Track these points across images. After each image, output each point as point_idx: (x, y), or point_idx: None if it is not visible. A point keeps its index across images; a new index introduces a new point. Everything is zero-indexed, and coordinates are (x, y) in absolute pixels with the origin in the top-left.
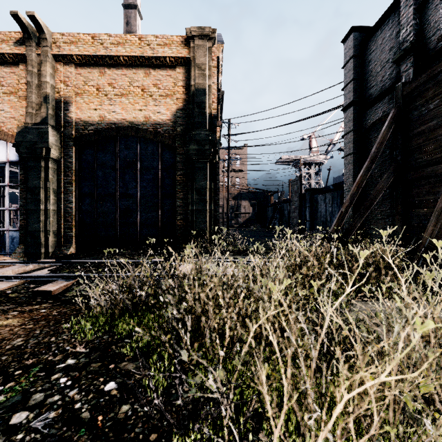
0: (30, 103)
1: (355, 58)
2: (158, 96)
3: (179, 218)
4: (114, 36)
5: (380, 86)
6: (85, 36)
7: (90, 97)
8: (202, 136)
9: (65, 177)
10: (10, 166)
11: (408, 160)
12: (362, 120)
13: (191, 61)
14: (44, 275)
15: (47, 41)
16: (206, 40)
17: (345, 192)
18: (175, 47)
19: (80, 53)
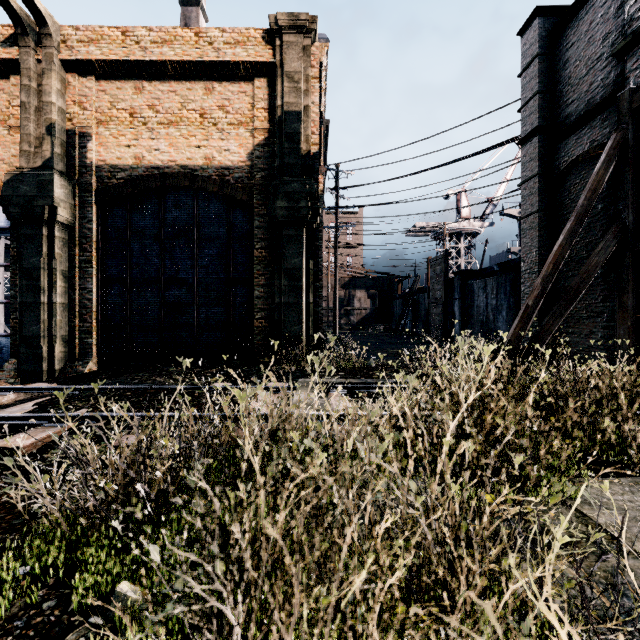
0: (26, 136)
1: (541, 58)
2: (226, 124)
3: (258, 316)
4: (158, 30)
5: (585, 100)
6: (111, 30)
7: (121, 127)
8: (295, 186)
9: (82, 253)
10: (7, 238)
11: None
12: (553, 158)
13: (278, 67)
14: (19, 415)
15: (53, 38)
16: (302, 34)
17: (524, 274)
18: (252, 46)
19: (104, 57)
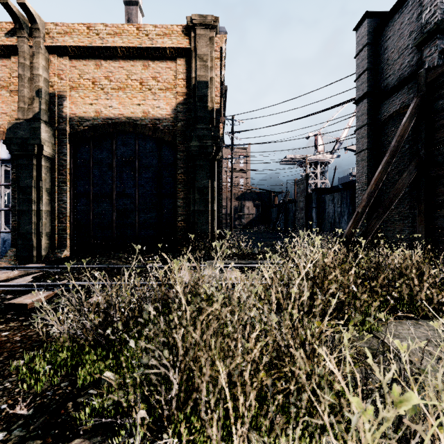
0: (22, 97)
1: (369, 46)
2: (157, 89)
3: (179, 219)
4: (111, 26)
5: (397, 75)
6: (80, 26)
7: (86, 91)
8: (204, 131)
9: (60, 176)
10: (6, 166)
11: (432, 155)
12: (376, 113)
13: (192, 51)
14: (24, 283)
15: (40, 31)
16: (208, 29)
17: (358, 191)
18: (175, 37)
19: (74, 44)
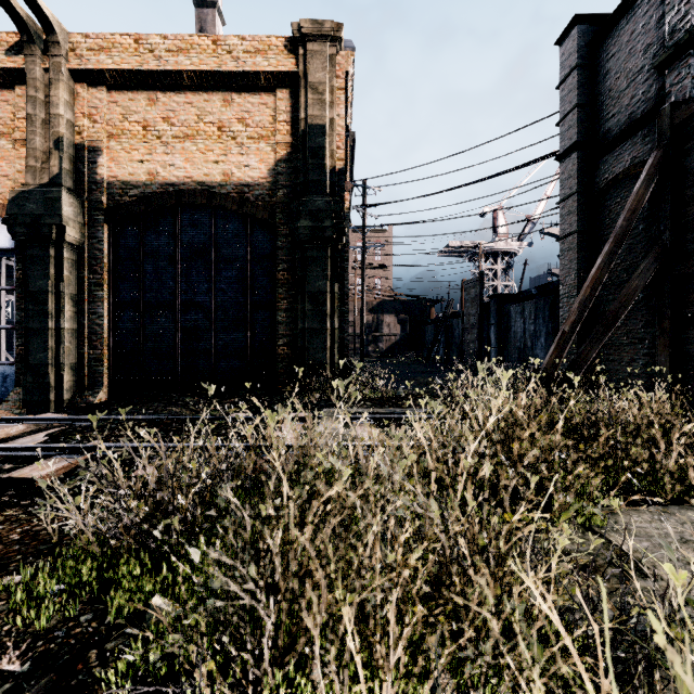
0: (32, 150)
1: (580, 69)
2: (246, 138)
3: (280, 343)
4: (173, 38)
5: (626, 115)
6: (123, 38)
7: (133, 141)
8: (319, 204)
9: (92, 275)
10: (9, 259)
11: (683, 240)
12: (592, 175)
13: (301, 78)
14: (32, 446)
15: (61, 46)
16: (326, 43)
17: (563, 298)
18: (273, 55)
19: (115, 67)
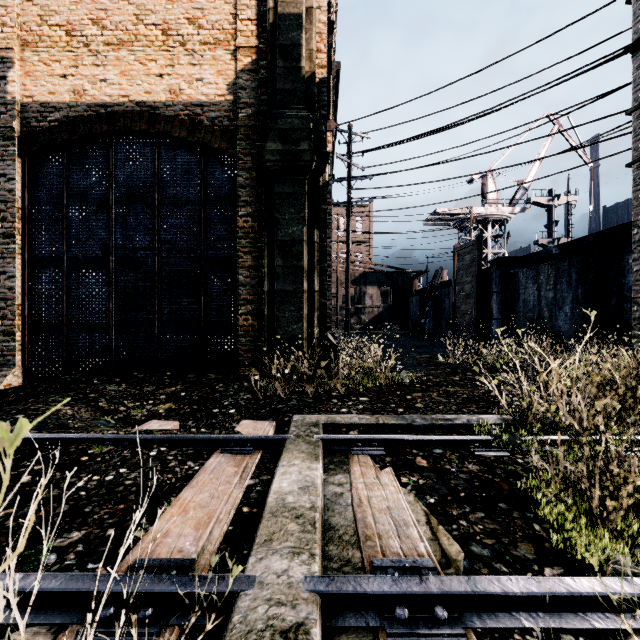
0: None
1: None
2: (198, 44)
3: (243, 311)
4: None
5: None
6: None
7: (54, 50)
8: (293, 121)
9: None
10: None
11: None
12: None
13: None
14: None
15: None
16: None
17: (639, 246)
18: None
19: None
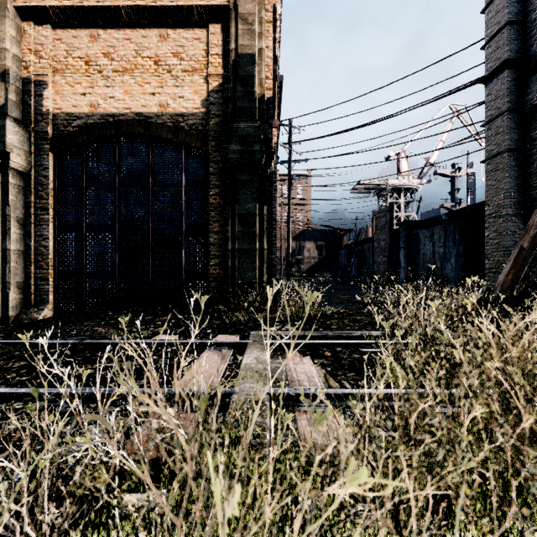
0: None
1: None
2: (180, 71)
3: (212, 263)
4: None
5: None
6: None
7: (76, 75)
8: (249, 130)
9: (38, 200)
10: None
11: None
12: (523, 93)
13: (231, 10)
14: None
15: None
16: None
17: (489, 218)
18: None
19: (57, 3)
